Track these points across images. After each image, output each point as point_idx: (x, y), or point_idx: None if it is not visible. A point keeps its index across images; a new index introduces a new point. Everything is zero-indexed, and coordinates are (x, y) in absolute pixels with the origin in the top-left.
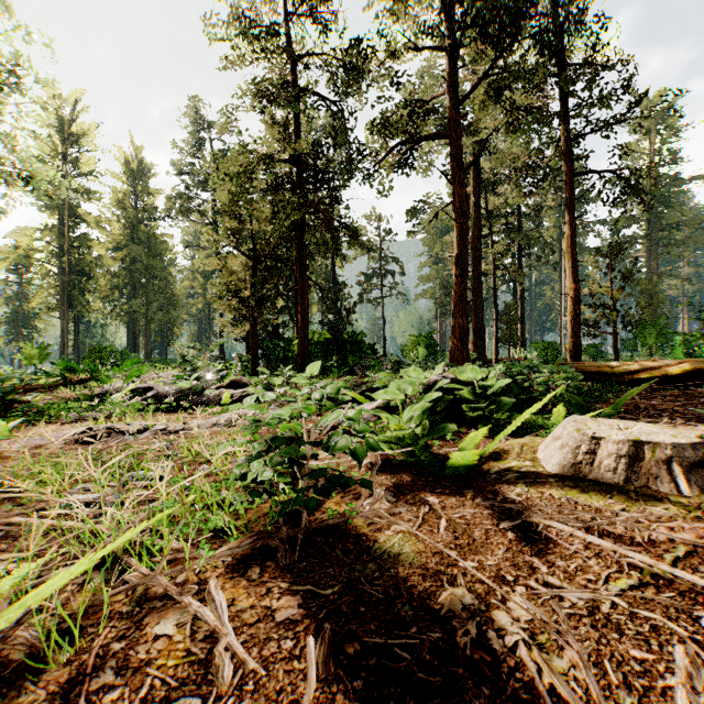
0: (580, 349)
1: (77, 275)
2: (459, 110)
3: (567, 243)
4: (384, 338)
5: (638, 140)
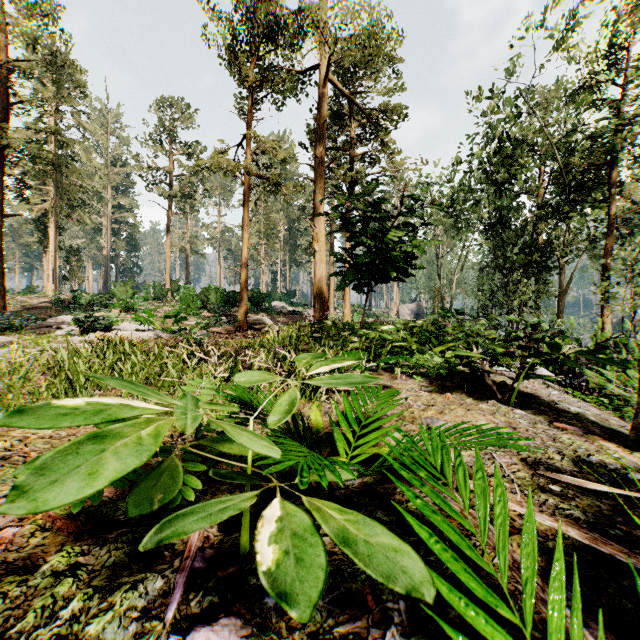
0: None
1: None
2: None
3: None
4: None
5: None
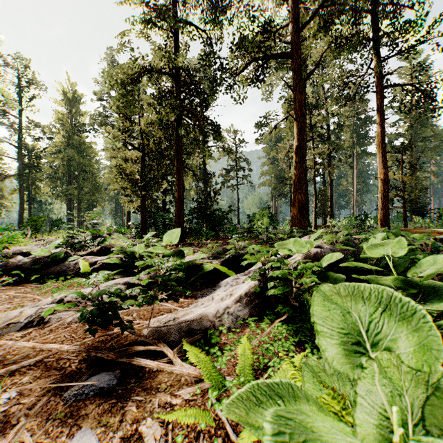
0: (388, 218)
1: (31, 169)
2: (298, 36)
3: (378, 139)
4: (238, 212)
5: (404, 82)
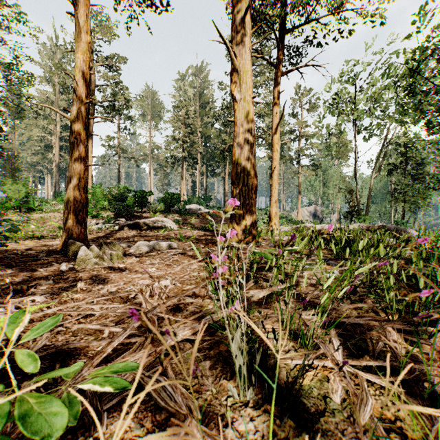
0: None
1: None
2: None
3: None
4: None
5: None
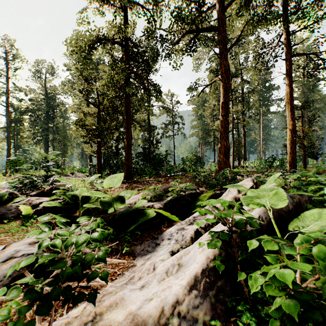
0: (296, 160)
1: (16, 123)
2: (223, 14)
3: (287, 97)
4: (174, 155)
5: (298, 59)
